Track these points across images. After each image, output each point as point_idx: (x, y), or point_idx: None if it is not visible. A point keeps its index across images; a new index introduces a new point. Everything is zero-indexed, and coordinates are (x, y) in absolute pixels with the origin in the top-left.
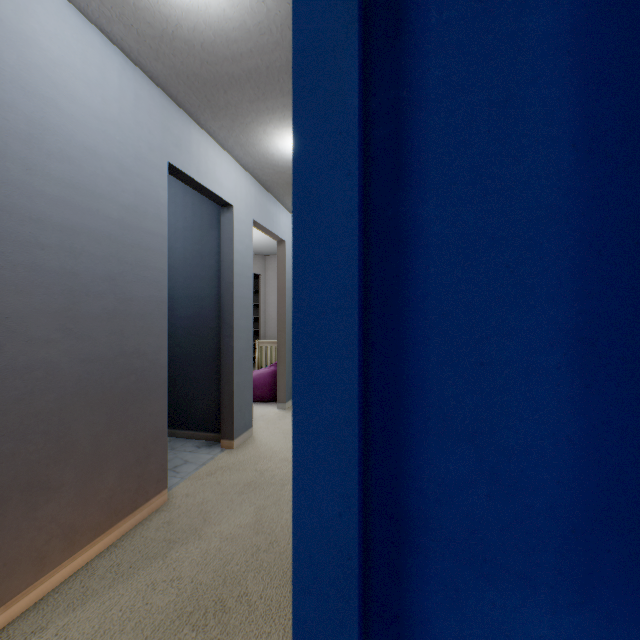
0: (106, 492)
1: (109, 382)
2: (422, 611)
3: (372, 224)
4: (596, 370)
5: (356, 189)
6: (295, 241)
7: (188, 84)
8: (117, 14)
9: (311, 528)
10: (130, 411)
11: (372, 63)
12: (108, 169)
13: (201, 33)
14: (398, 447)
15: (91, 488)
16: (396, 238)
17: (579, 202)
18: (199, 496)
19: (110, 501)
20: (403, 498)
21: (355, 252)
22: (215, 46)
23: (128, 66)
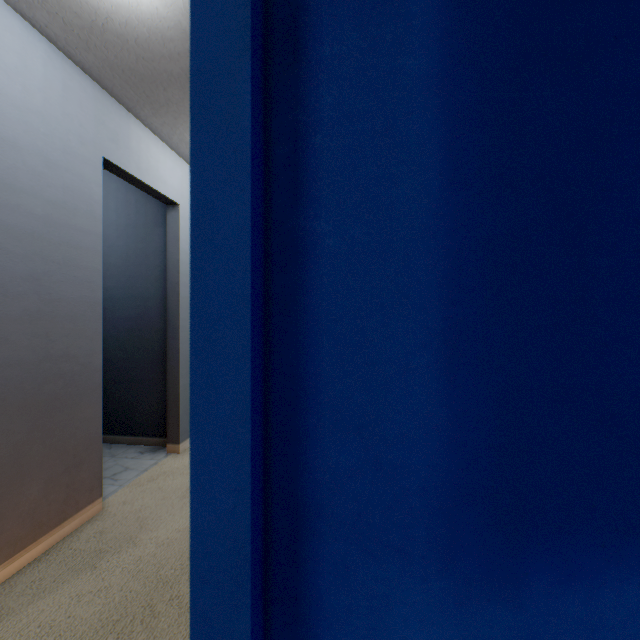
0: (28, 504)
1: (32, 388)
2: (317, 590)
3: (273, 235)
4: (458, 368)
5: (249, 204)
6: (193, 250)
7: (124, 78)
8: (39, 0)
9: (208, 521)
10: (57, 418)
11: (273, 86)
12: (30, 162)
13: (134, 29)
14: (296, 442)
15: (9, 501)
16: (294, 249)
17: (445, 223)
18: (137, 503)
19: (33, 514)
20: (300, 488)
21: (248, 262)
22: (150, 43)
23: (55, 54)
